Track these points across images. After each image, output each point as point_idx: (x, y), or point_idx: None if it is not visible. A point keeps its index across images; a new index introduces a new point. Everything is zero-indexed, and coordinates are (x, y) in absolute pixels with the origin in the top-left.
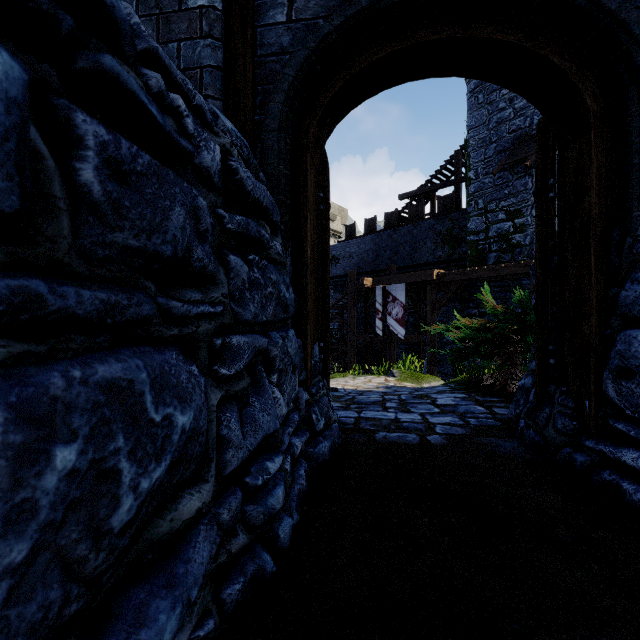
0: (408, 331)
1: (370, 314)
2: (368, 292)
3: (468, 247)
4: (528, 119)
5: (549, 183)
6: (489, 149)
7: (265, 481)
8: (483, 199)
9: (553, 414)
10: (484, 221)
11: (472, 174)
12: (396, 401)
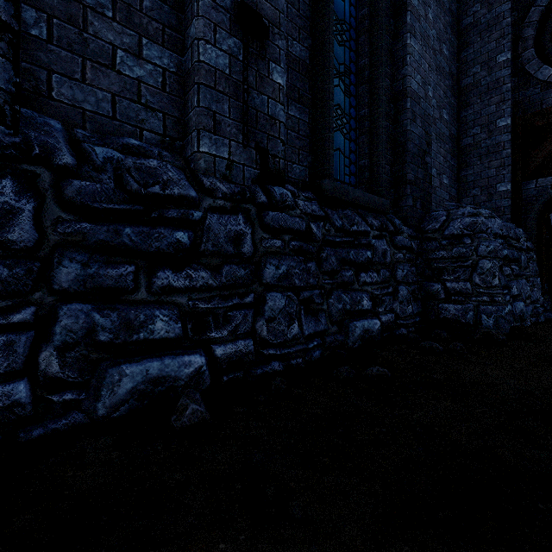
0: None
1: None
2: None
3: None
4: None
5: None
6: None
7: (537, 307)
8: None
9: None
10: None
11: None
12: None
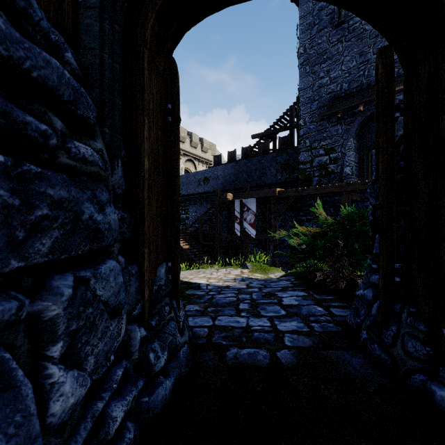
0: (258, 231)
1: (231, 219)
2: (230, 204)
3: (299, 173)
4: (339, 85)
5: (395, 103)
6: (313, 105)
7: None
8: (309, 139)
9: (401, 334)
10: (310, 155)
11: (302, 122)
12: (248, 301)
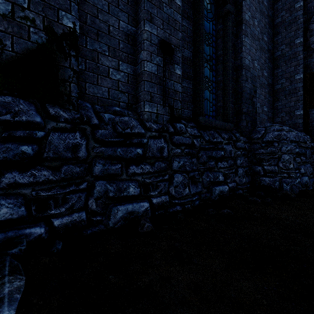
0: None
1: None
2: None
3: None
4: None
5: None
6: None
7: None
8: None
9: None
10: None
11: None
12: None
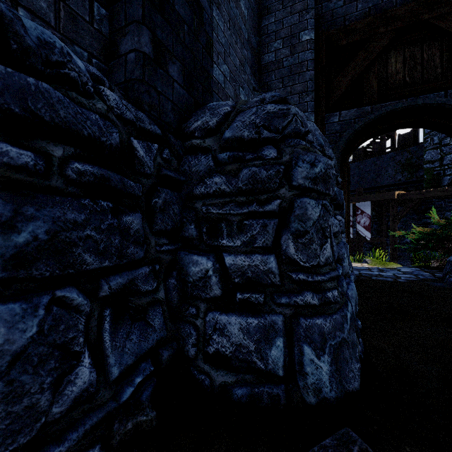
0: (372, 235)
1: None
2: None
3: (424, 173)
4: None
5: None
6: None
7: None
8: (438, 136)
9: None
10: (439, 153)
11: None
12: (376, 269)
